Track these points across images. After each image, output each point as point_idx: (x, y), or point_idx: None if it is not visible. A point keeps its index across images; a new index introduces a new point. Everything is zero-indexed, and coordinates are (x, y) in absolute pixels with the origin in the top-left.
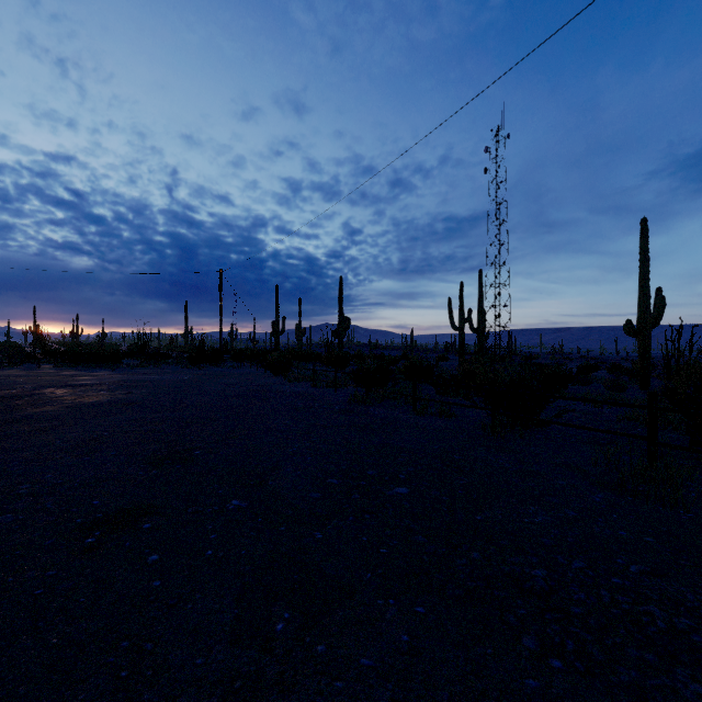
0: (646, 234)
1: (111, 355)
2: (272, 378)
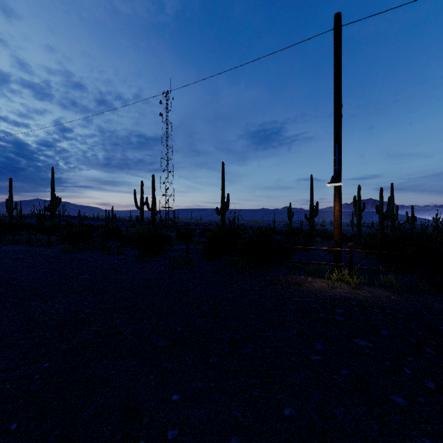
0: (224, 169)
1: None
2: None
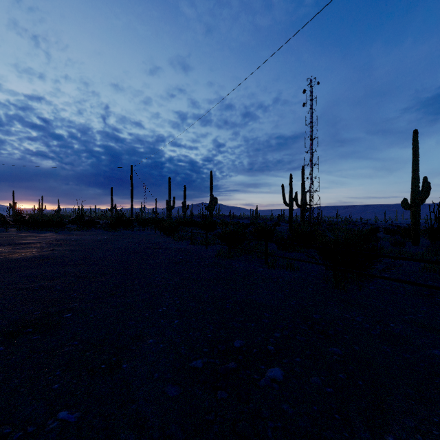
0: (417, 140)
1: (57, 222)
2: (164, 238)
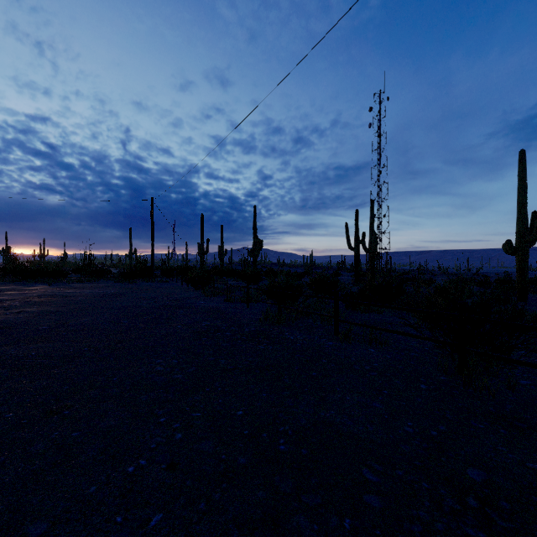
0: (524, 164)
1: (53, 271)
2: (192, 292)
